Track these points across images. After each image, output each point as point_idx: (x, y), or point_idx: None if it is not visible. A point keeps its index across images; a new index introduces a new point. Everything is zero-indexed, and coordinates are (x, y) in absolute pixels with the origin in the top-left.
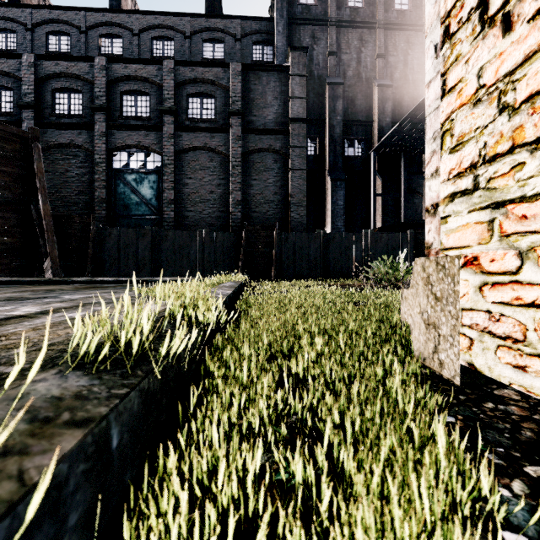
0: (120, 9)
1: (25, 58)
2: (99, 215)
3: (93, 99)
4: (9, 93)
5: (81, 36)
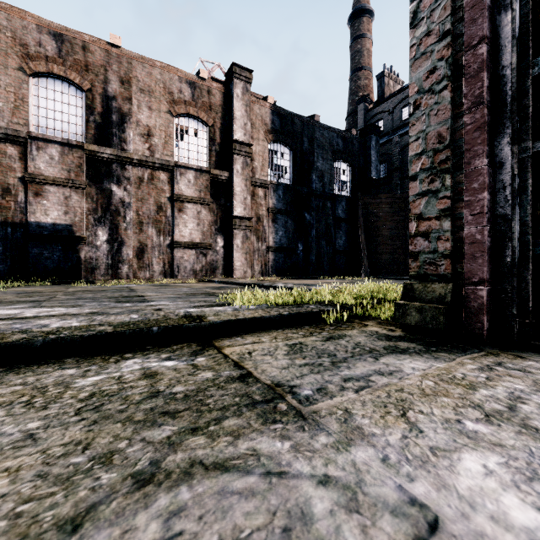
0: None
1: (393, 140)
2: None
3: None
4: (384, 164)
5: None
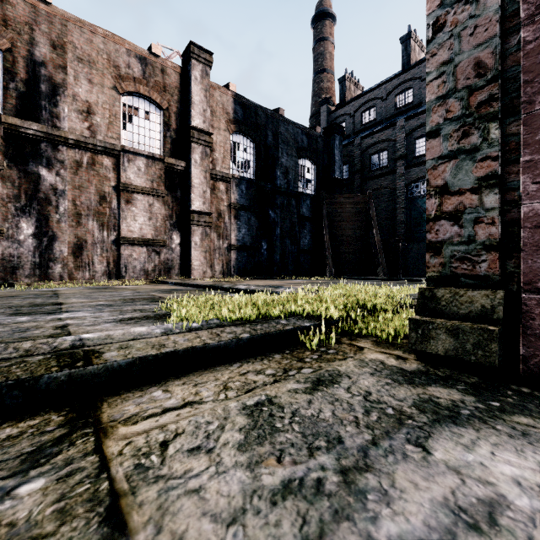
0: (411, 67)
1: (355, 142)
2: (399, 233)
3: (394, 151)
4: (347, 166)
5: (382, 103)
